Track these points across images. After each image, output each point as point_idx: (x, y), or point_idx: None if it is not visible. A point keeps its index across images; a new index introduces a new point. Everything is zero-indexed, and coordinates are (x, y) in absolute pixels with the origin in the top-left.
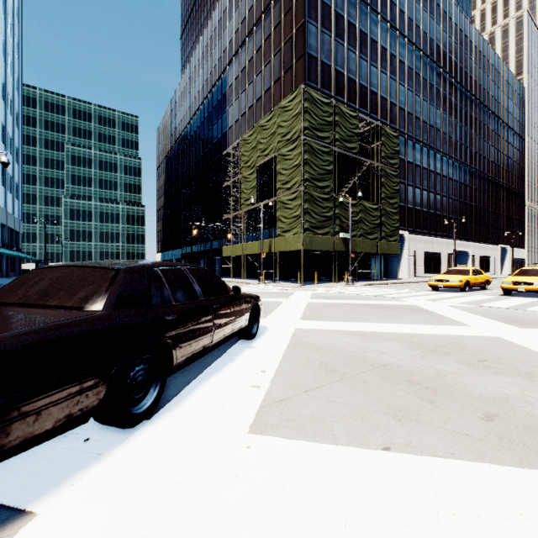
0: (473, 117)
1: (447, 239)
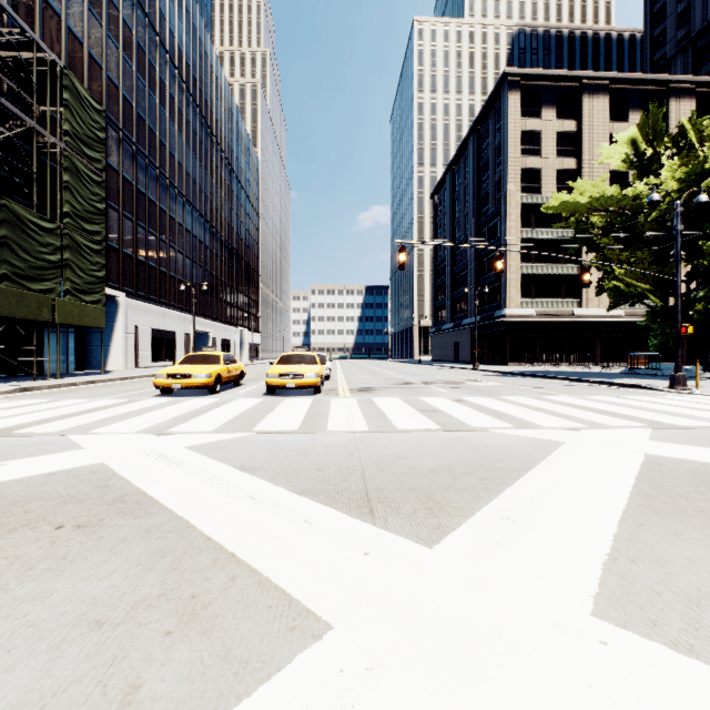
0: (215, 163)
1: (185, 313)
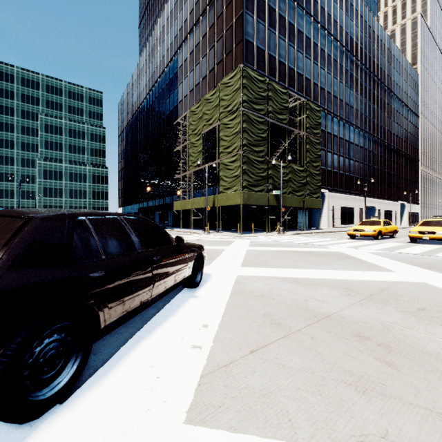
0: (379, 97)
1: (359, 196)
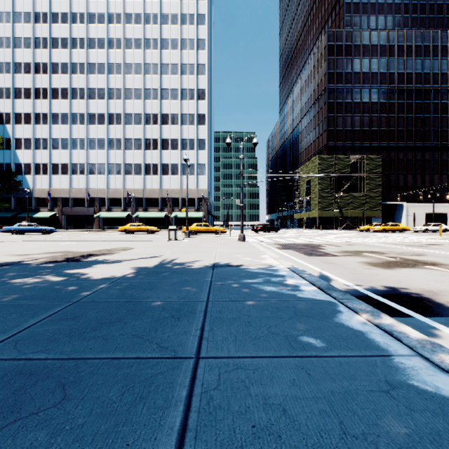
0: None
1: None
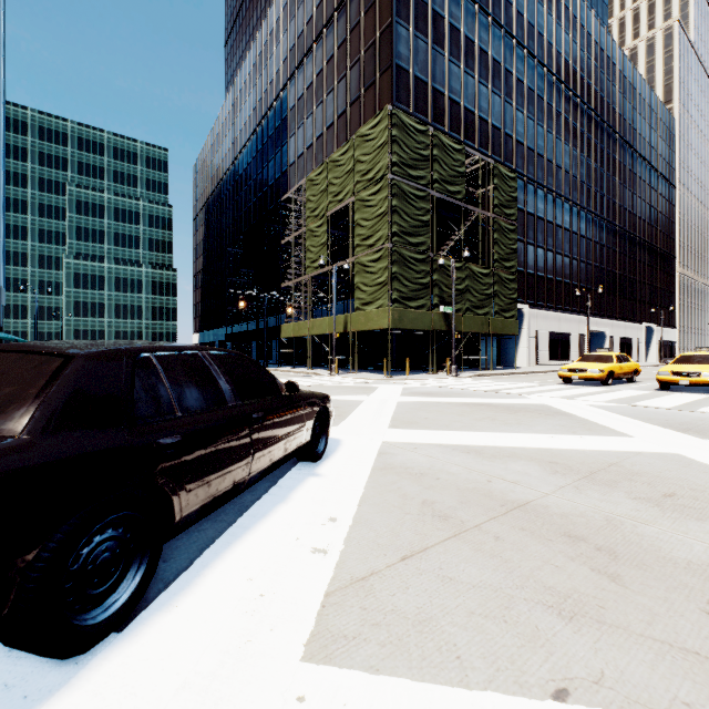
0: (611, 156)
1: (578, 315)
